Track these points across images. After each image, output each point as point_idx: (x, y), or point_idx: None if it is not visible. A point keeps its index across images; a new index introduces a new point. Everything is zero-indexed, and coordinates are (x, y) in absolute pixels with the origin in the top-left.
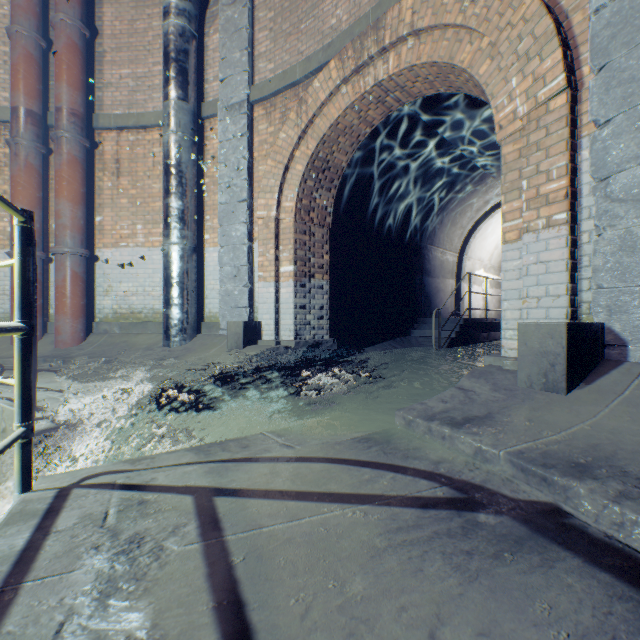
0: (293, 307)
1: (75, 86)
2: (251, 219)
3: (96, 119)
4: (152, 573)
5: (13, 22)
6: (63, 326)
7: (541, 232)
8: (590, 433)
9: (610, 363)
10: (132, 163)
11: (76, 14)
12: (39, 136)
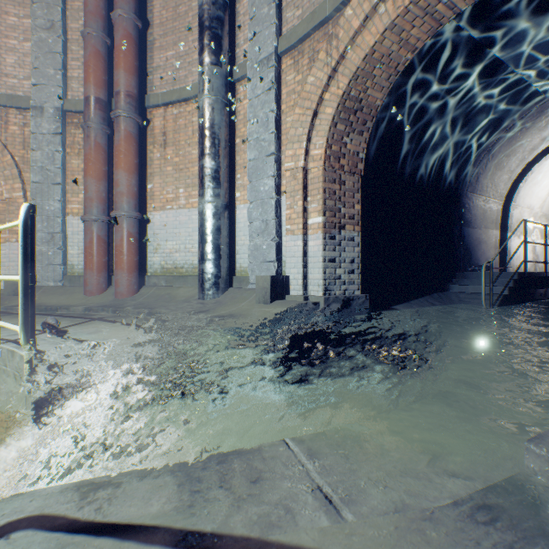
0: (322, 260)
1: (130, 71)
2: (279, 172)
3: (147, 99)
4: None
5: (86, 26)
6: (120, 279)
7: None
8: None
9: None
10: (175, 134)
11: (130, 8)
12: (105, 119)
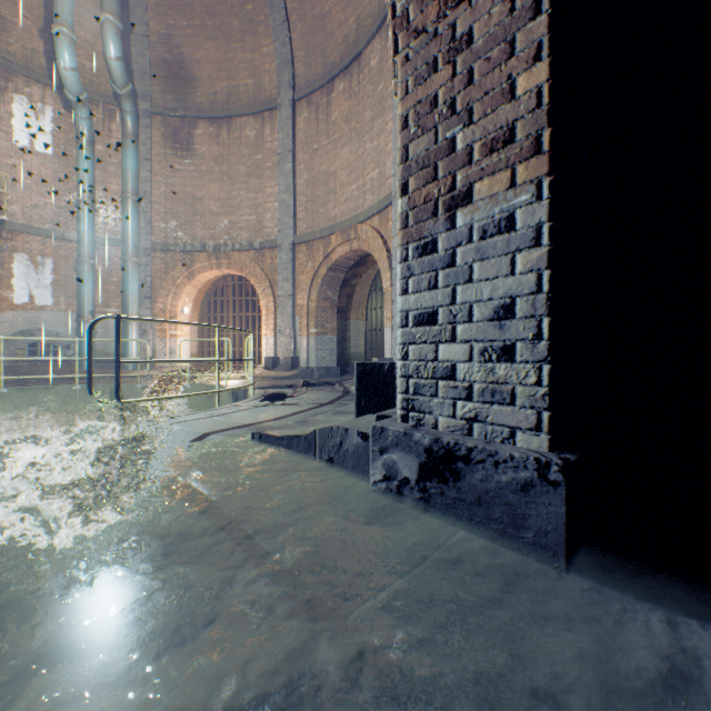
0: (398, 323)
1: None
2: None
3: None
4: None
5: None
6: None
7: None
8: None
9: None
10: None
11: None
12: None
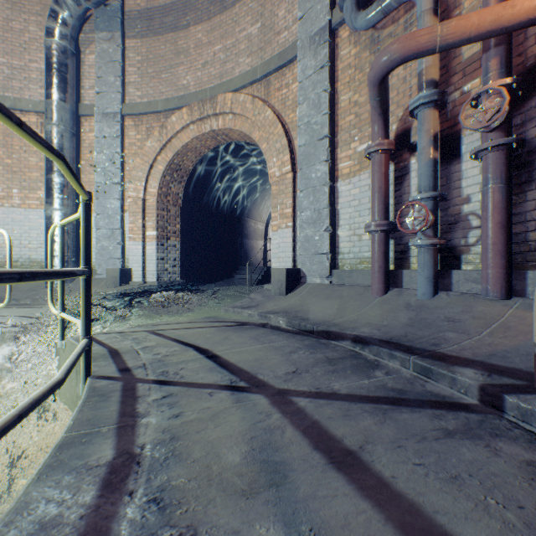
0: (156, 259)
1: None
2: (123, 196)
3: None
4: (148, 340)
5: None
6: None
7: (284, 229)
8: (286, 306)
9: (302, 284)
10: (7, 137)
11: None
12: None
